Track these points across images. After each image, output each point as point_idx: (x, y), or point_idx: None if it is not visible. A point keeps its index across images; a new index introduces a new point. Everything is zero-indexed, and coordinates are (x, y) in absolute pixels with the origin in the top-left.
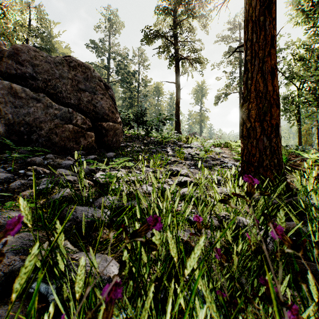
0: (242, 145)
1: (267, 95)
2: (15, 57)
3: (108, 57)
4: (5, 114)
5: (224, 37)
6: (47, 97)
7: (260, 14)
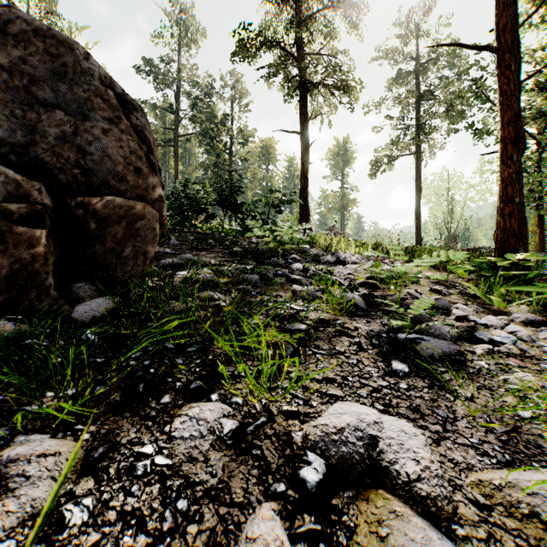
0: None
1: None
2: None
3: (177, 91)
4: None
5: (387, 54)
6: None
7: None
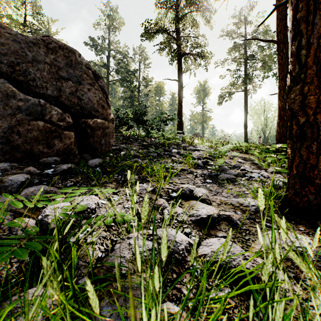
0: (290, 150)
1: None
2: None
3: (108, 55)
4: None
5: (228, 34)
6: (9, 84)
7: None
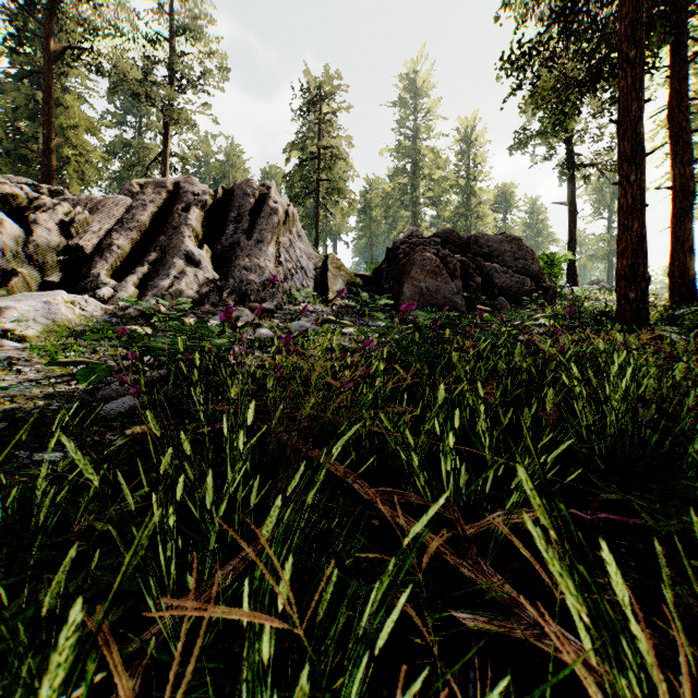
0: (668, 293)
1: (685, 263)
2: (476, 243)
3: (417, 160)
4: (496, 284)
5: None
6: (510, 270)
7: (680, 216)
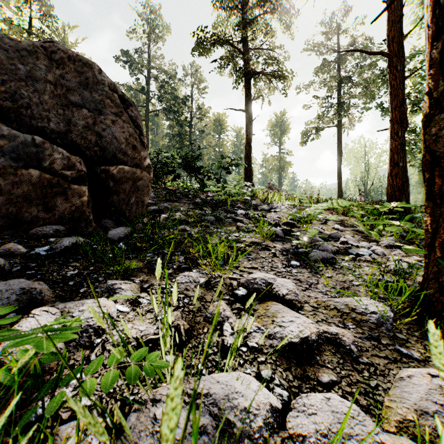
0: (428, 218)
1: None
2: None
3: (148, 76)
4: None
5: (315, 46)
6: None
7: None
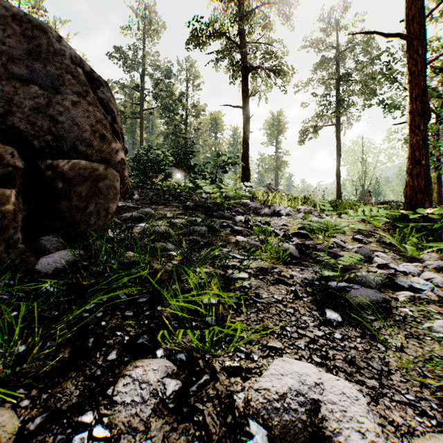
0: None
1: None
2: None
3: (142, 73)
4: None
5: (313, 43)
6: None
7: None
